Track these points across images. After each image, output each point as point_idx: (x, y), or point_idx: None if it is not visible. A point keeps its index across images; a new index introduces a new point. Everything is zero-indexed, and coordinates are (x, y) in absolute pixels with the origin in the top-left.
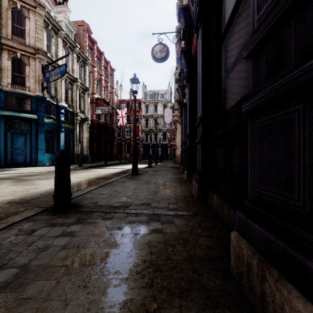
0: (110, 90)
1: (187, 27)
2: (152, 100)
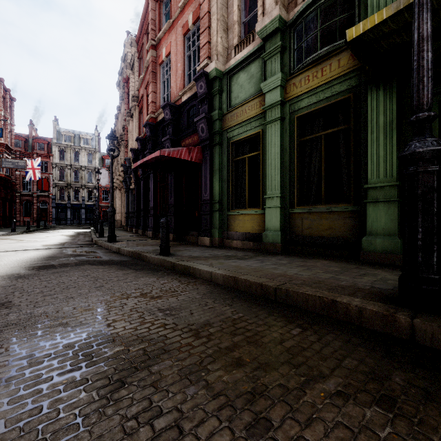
0: (9, 128)
1: (135, 159)
2: (71, 144)
